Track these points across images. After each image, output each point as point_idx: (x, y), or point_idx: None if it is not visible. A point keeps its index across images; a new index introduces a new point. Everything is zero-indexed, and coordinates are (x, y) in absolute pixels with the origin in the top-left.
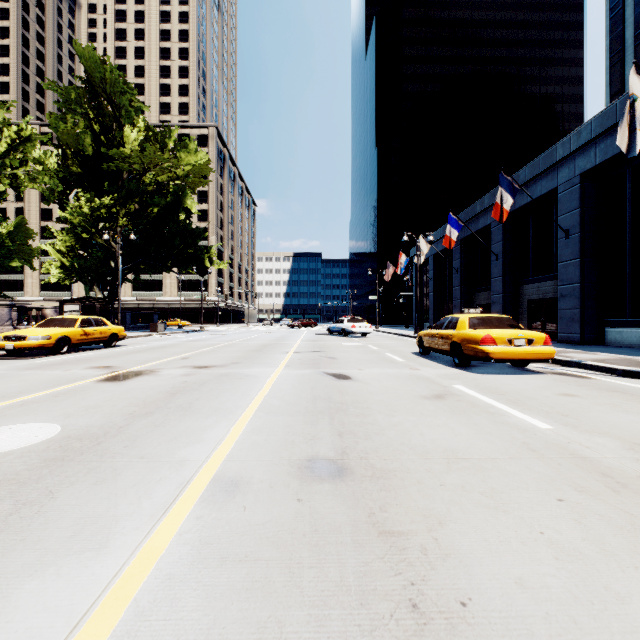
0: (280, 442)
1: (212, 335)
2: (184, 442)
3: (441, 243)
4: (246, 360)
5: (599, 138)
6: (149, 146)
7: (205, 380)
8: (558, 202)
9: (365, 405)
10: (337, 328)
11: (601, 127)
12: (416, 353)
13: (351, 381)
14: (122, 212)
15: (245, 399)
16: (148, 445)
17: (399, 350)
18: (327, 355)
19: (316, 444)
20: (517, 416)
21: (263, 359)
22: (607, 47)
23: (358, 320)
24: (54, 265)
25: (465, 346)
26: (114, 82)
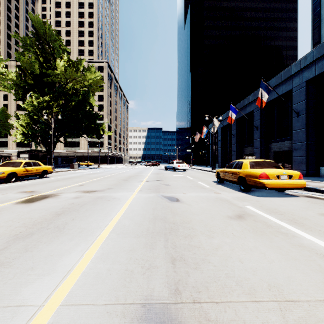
0: (121, 273)
1: (103, 170)
2: (36, 273)
3: (225, 121)
4: (116, 186)
5: (317, 60)
6: (69, 68)
7: (86, 202)
8: (292, 97)
9: (190, 225)
10: (170, 166)
11: (319, 53)
12: (215, 181)
13: (179, 203)
14: (55, 104)
15: (106, 219)
16: (2, 278)
17: (205, 179)
18: (164, 183)
19: (152, 276)
20: (306, 237)
21: (127, 186)
22: (311, 19)
23: (181, 162)
24: (18, 133)
25: (248, 179)
26: (50, 34)
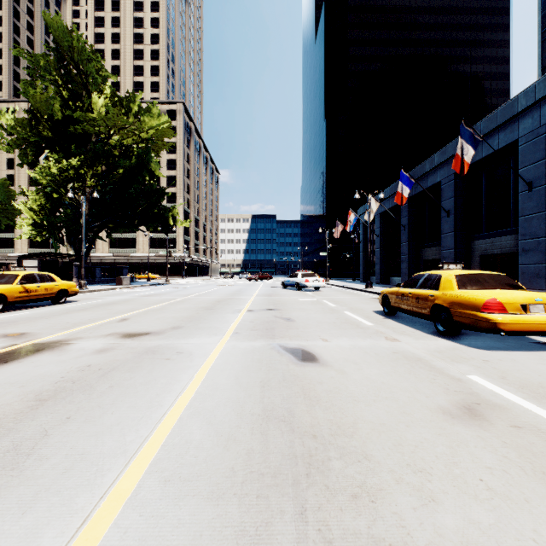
0: None
1: (173, 288)
2: None
3: (388, 202)
4: (190, 323)
5: None
6: (112, 109)
7: (117, 363)
8: (519, 154)
9: (358, 445)
10: (291, 282)
11: None
12: (379, 312)
13: (318, 366)
14: (89, 173)
15: (147, 420)
16: None
17: (358, 308)
18: (282, 315)
19: None
20: None
21: (210, 321)
22: (539, 23)
23: (311, 274)
24: (26, 223)
25: (456, 311)
26: (81, 50)
